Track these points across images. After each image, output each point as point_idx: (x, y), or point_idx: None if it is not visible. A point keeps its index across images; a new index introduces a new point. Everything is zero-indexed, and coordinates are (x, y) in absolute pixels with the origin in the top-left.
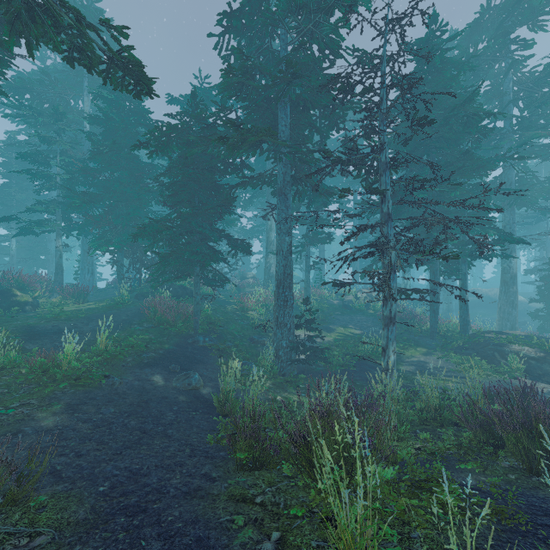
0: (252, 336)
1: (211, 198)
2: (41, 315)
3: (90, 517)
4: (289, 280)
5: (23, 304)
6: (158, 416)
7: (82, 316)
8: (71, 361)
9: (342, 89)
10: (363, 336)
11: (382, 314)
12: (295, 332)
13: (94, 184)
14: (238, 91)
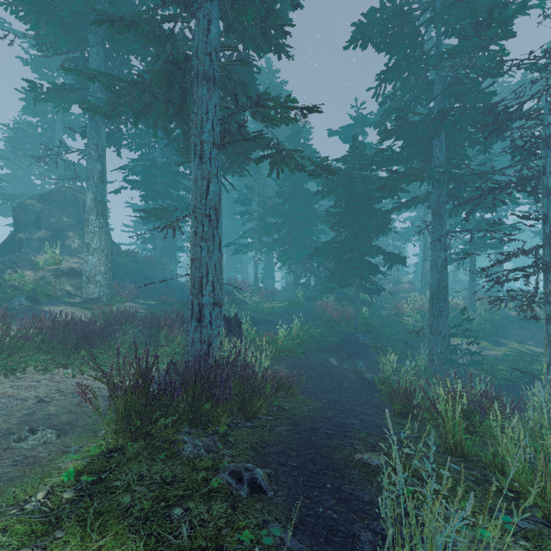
0: (406, 340)
1: (369, 221)
2: (252, 310)
3: (324, 407)
4: (443, 292)
5: (240, 301)
6: (339, 382)
7: (276, 312)
8: (282, 341)
9: (493, 129)
10: (542, 354)
11: (545, 332)
12: (454, 341)
13: (279, 215)
14: (393, 134)
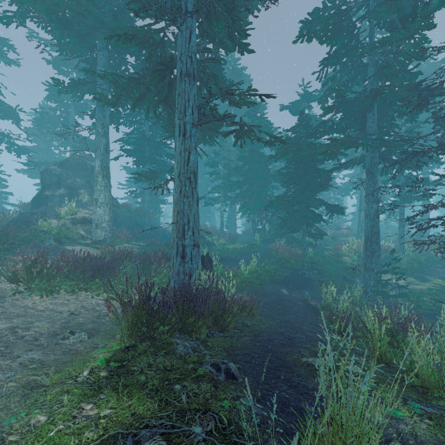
0: (345, 275)
1: (314, 179)
2: (219, 250)
3: (278, 325)
4: (375, 237)
5: (209, 243)
6: (289, 307)
7: (238, 252)
8: (244, 274)
9: (416, 105)
10: None
11: None
12: (385, 277)
13: (240, 174)
14: (334, 109)
